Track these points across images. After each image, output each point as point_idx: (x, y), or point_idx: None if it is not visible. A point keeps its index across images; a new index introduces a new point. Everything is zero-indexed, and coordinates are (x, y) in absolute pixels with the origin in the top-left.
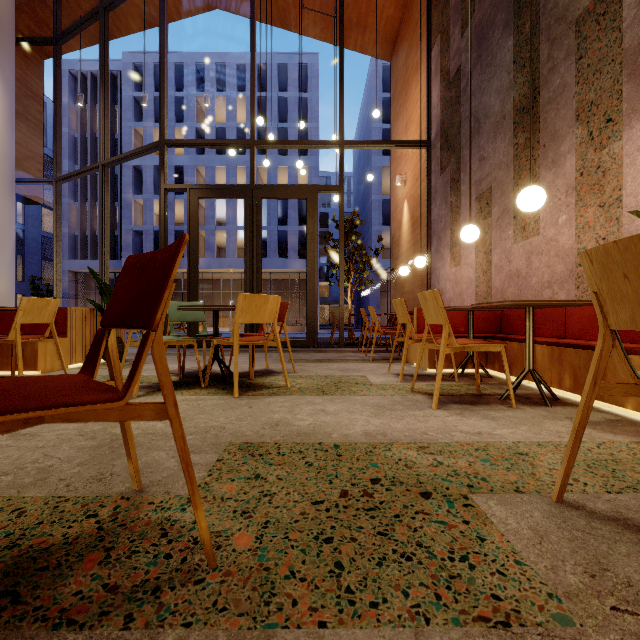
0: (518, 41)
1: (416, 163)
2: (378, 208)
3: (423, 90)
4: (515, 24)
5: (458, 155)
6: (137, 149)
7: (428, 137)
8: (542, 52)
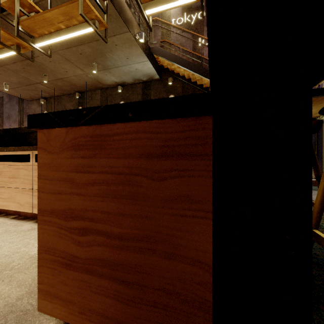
0: (19, 109)
1: None
2: None
3: None
4: (19, 105)
5: (2, 119)
6: None
7: None
8: (24, 116)
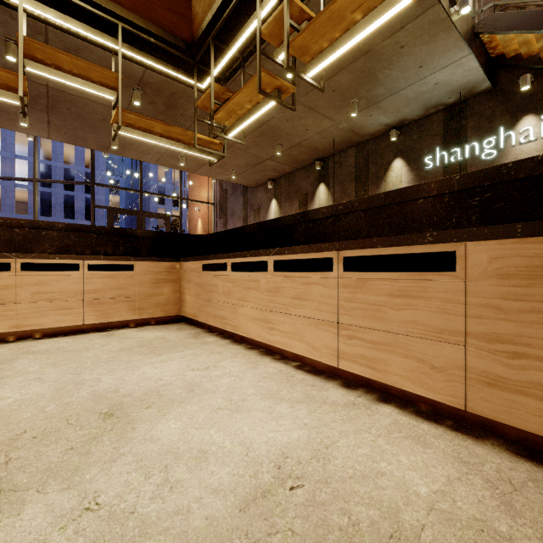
0: (244, 201)
1: (207, 206)
2: (155, 191)
3: (211, 180)
4: (243, 196)
5: (226, 217)
6: (72, 181)
7: (214, 202)
8: (249, 209)
